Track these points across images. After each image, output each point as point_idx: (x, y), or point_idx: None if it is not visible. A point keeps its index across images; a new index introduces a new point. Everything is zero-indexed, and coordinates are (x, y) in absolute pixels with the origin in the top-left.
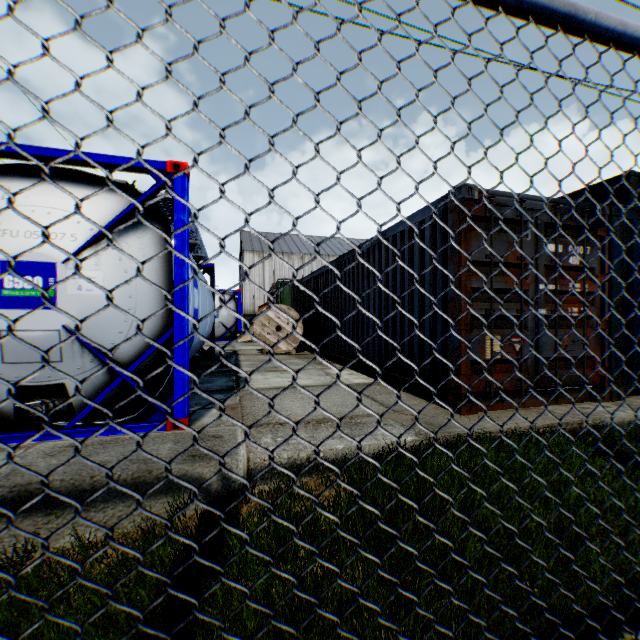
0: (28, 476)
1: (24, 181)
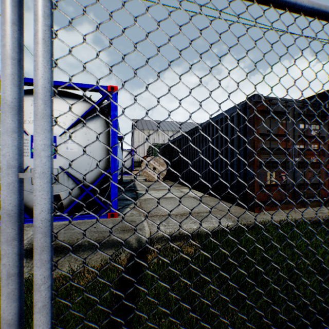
0: None
1: None
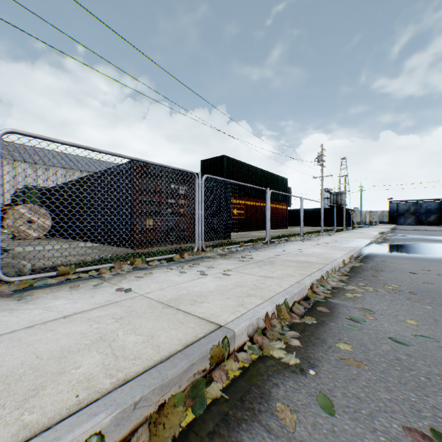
0: None
1: None
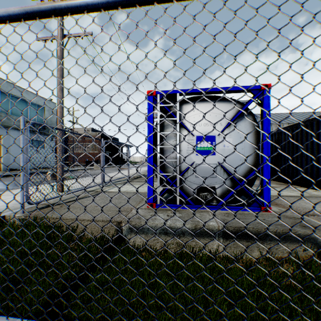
0: (234, 224)
1: (199, 103)
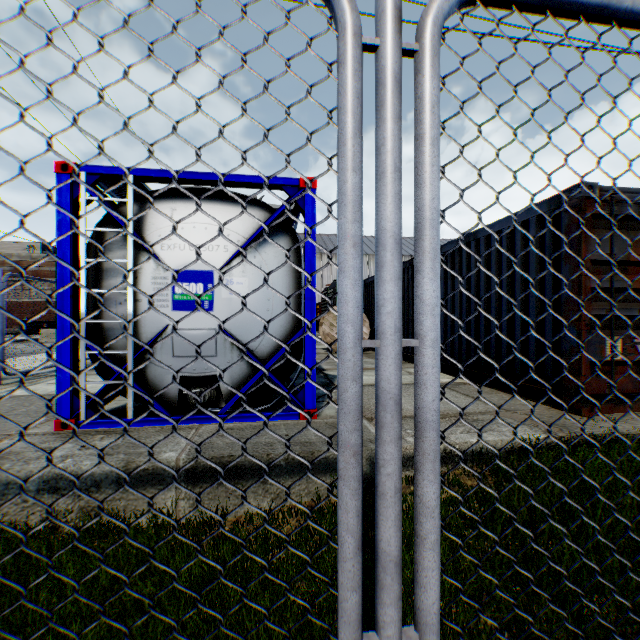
0: (216, 451)
1: (185, 202)
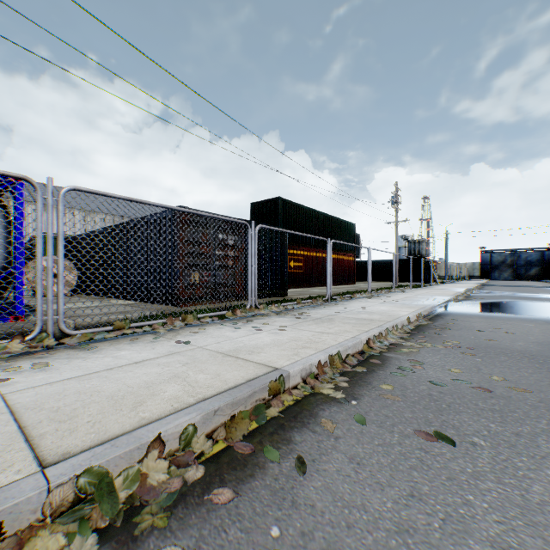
0: None
1: None
